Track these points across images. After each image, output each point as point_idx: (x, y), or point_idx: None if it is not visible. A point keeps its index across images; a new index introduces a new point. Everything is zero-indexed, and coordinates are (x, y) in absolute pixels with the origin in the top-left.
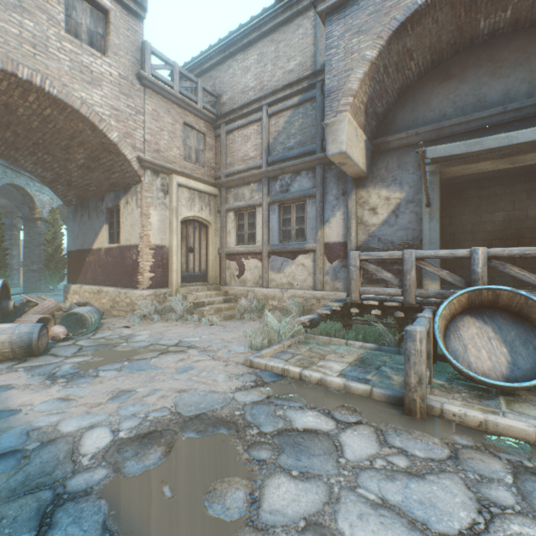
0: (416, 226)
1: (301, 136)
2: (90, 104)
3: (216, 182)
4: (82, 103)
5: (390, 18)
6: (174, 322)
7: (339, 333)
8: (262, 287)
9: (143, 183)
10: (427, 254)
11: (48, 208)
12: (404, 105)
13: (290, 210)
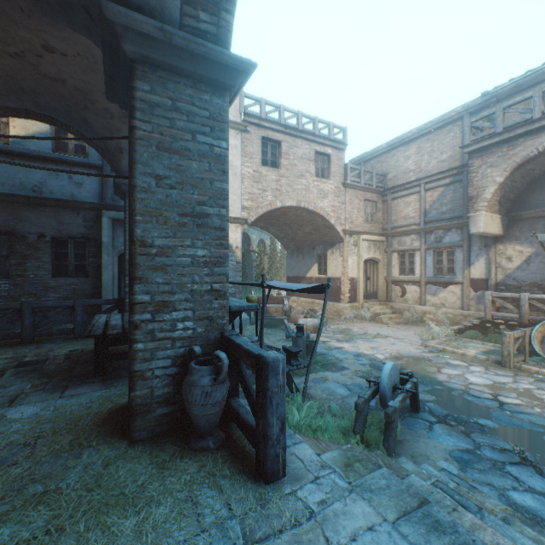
0: (543, 272)
1: (451, 205)
2: (323, 208)
3: (384, 233)
4: (320, 209)
5: (511, 161)
6: (365, 324)
7: (478, 338)
8: (420, 305)
9: (344, 243)
10: (535, 296)
11: (255, 243)
12: (533, 190)
13: (442, 254)
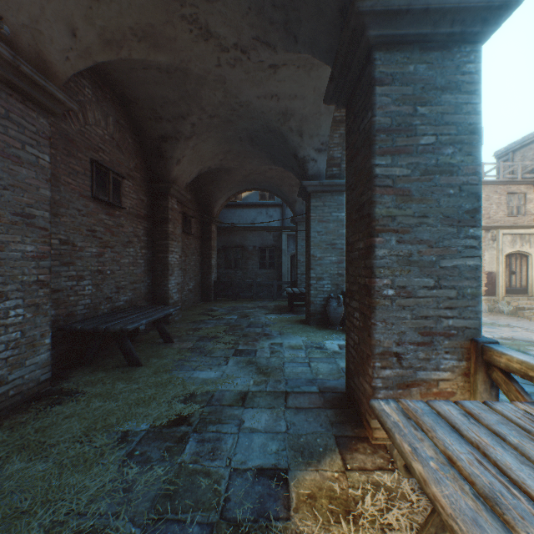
0: None
1: None
2: None
3: None
4: None
5: None
6: (501, 316)
7: None
8: None
9: None
10: None
11: None
12: None
13: None
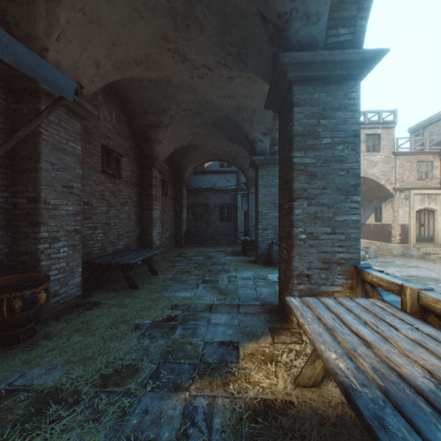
0: None
1: None
2: (373, 174)
3: (439, 187)
4: (370, 175)
5: None
6: (411, 260)
7: None
8: None
9: (394, 198)
10: None
11: None
12: None
13: None
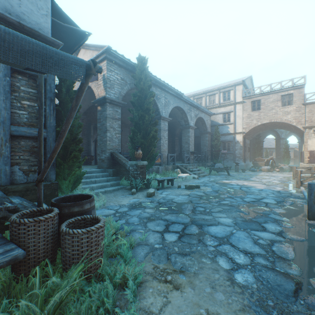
0: None
1: None
2: (287, 119)
3: None
4: (284, 120)
5: None
6: None
7: None
8: None
9: (304, 133)
10: None
11: None
12: None
13: None
